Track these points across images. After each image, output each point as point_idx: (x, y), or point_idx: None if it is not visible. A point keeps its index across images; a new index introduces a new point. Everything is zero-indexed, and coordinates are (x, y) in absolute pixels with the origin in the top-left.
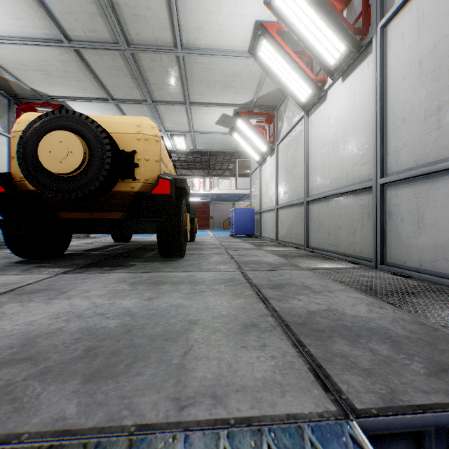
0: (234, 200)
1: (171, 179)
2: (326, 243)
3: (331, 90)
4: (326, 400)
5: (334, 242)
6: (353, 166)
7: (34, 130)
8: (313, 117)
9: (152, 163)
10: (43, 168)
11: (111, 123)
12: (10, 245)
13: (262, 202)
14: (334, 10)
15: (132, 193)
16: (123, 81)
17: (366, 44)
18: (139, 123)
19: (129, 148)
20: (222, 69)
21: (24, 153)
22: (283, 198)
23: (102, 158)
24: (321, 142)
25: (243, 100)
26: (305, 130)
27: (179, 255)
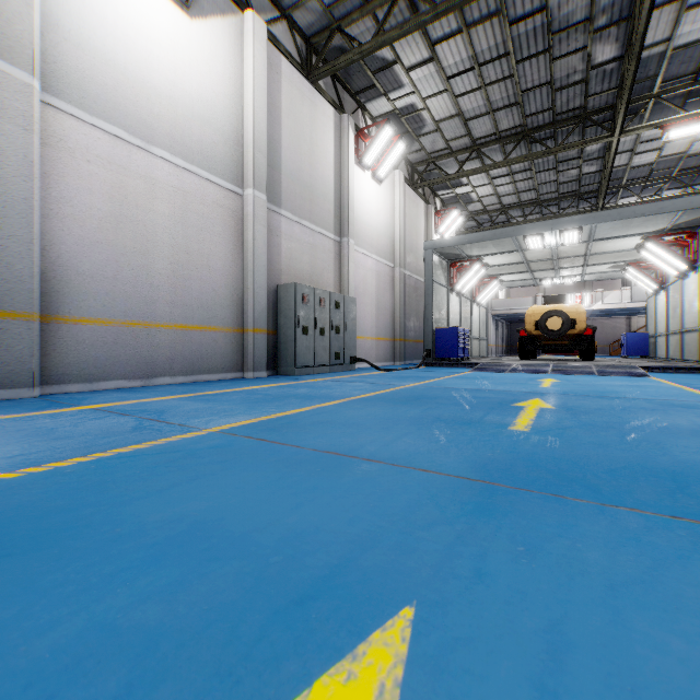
0: (629, 313)
1: (592, 329)
2: (687, 356)
3: (689, 274)
4: (634, 365)
5: (690, 355)
6: (694, 318)
7: (543, 317)
8: (683, 282)
9: (582, 322)
10: (547, 329)
11: (564, 309)
12: (519, 354)
13: (656, 327)
14: (677, 254)
15: (573, 334)
16: (544, 265)
17: (696, 266)
18: (577, 308)
19: (572, 317)
20: (614, 254)
21: (540, 324)
22: (670, 327)
23: (567, 324)
24: (686, 299)
25: (633, 259)
26: (679, 288)
27: (592, 359)
